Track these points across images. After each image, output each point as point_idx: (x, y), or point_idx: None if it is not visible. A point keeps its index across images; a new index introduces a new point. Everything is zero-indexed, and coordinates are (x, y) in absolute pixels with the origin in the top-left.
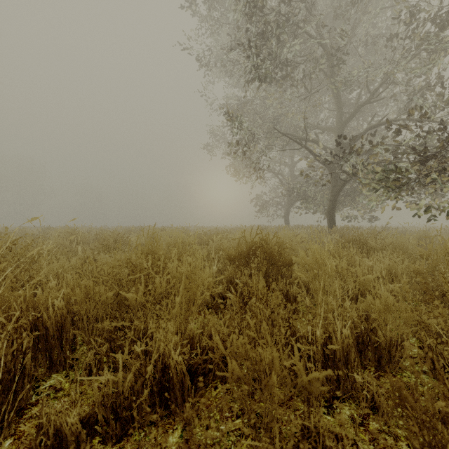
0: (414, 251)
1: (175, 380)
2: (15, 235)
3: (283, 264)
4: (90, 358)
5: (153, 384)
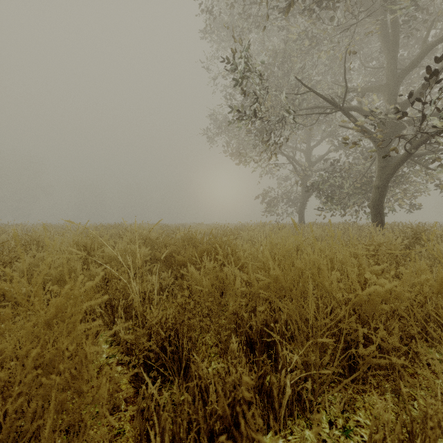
0: None
1: None
2: None
3: None
4: None
5: None
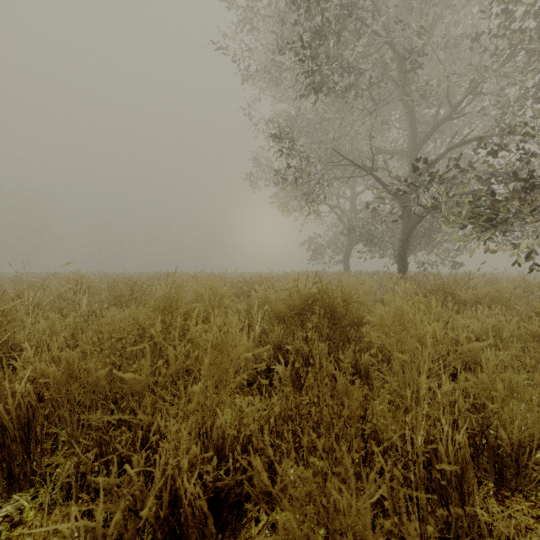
0: (518, 305)
1: (190, 524)
2: (8, 283)
3: (351, 324)
4: (68, 473)
5: (156, 529)
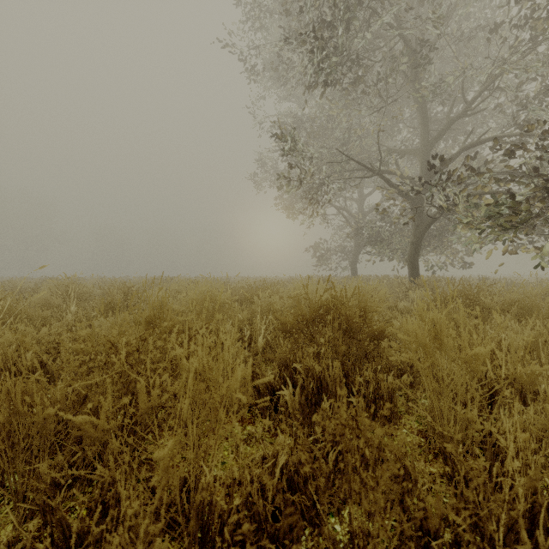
0: None
1: None
2: None
3: (369, 338)
4: None
5: None
